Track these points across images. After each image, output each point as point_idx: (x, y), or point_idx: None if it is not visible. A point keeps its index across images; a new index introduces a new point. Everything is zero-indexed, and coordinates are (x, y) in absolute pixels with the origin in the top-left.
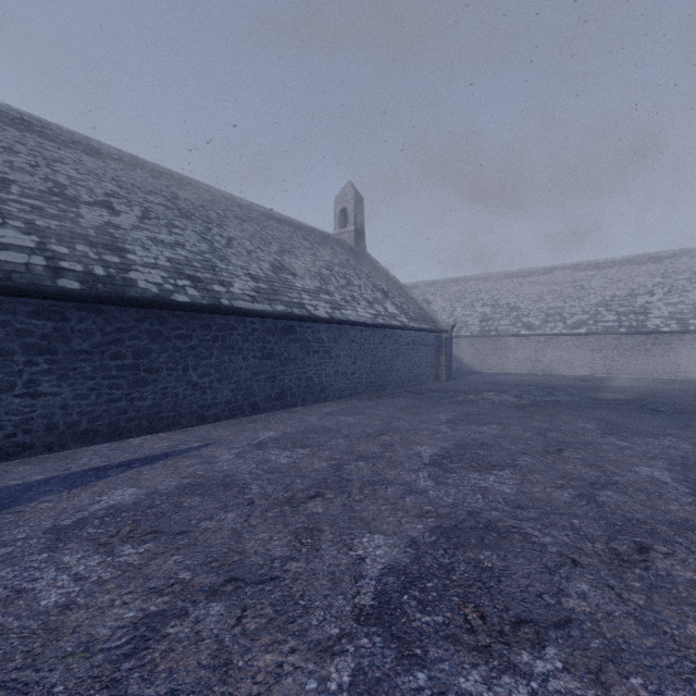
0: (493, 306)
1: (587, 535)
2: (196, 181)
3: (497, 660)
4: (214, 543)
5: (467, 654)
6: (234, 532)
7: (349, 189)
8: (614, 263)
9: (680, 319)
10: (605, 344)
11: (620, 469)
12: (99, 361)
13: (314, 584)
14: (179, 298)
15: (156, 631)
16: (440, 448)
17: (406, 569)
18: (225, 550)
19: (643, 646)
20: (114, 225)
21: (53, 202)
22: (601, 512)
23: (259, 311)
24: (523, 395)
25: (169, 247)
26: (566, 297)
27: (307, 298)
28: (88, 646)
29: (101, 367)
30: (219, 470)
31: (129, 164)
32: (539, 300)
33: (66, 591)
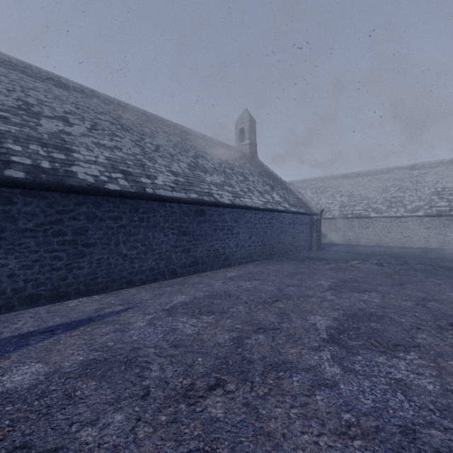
0: (349, 196)
1: None
2: (136, 107)
3: None
4: None
5: None
6: None
7: (245, 114)
8: (443, 163)
9: None
10: (438, 223)
11: None
12: (42, 238)
13: None
14: (111, 187)
15: None
16: (333, 319)
17: None
18: None
19: None
20: (66, 132)
21: (19, 115)
22: None
23: (176, 198)
24: (383, 263)
25: (108, 149)
26: (405, 189)
27: (214, 189)
28: None
29: (44, 242)
30: (128, 341)
31: (88, 95)
32: (384, 192)
33: None
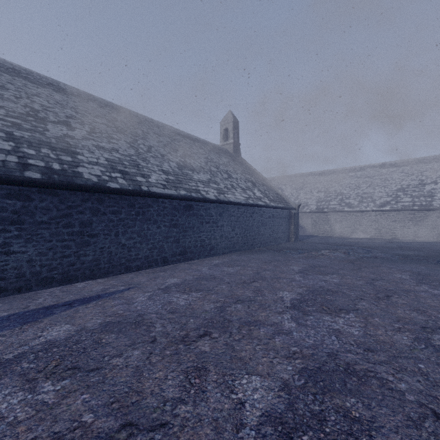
0: (325, 192)
1: (437, 382)
2: (129, 110)
3: None
4: (119, 381)
5: None
6: (136, 370)
7: (230, 116)
8: (409, 163)
9: None
10: (403, 217)
11: None
12: (55, 229)
13: (199, 433)
14: (112, 185)
15: None
16: (297, 293)
17: (281, 417)
18: (126, 390)
19: None
20: (70, 136)
21: (28, 121)
22: None
23: (168, 194)
24: (350, 252)
25: (107, 151)
26: (375, 186)
27: (201, 186)
28: None
29: (56, 233)
30: (134, 310)
31: (85, 99)
32: (357, 188)
33: None
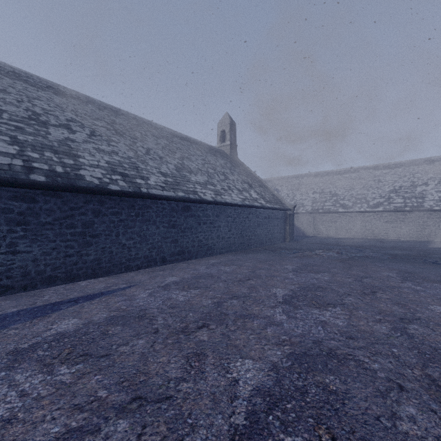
0: (320, 193)
1: (406, 362)
2: (127, 112)
3: None
4: (127, 365)
5: None
6: (142, 355)
7: (226, 118)
8: (401, 165)
9: None
10: (395, 218)
11: (420, 307)
12: (58, 230)
13: (199, 403)
14: (113, 187)
15: None
16: (290, 290)
17: (270, 391)
18: (134, 371)
19: None
20: (71, 140)
21: (31, 124)
22: (413, 343)
23: (166, 196)
24: (342, 252)
25: (107, 154)
26: (368, 187)
27: (198, 188)
28: None
29: (60, 233)
30: (136, 305)
31: (84, 101)
32: (351, 189)
33: (12, 406)
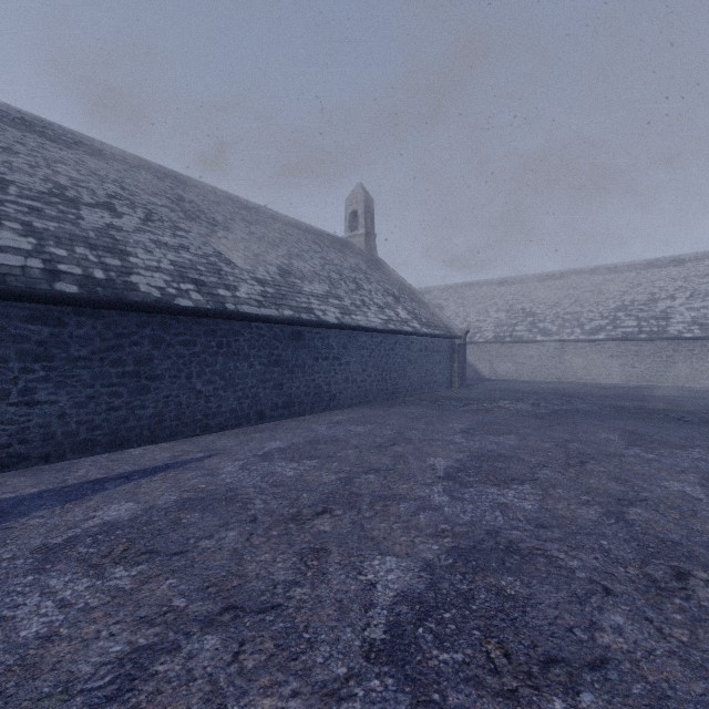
0: (507, 311)
1: (618, 558)
2: (202, 182)
3: (526, 708)
4: (213, 565)
5: (491, 700)
6: (234, 552)
7: (359, 191)
8: (634, 267)
9: (703, 324)
10: (624, 350)
11: (648, 483)
12: (98, 368)
13: (320, 614)
14: (183, 302)
15: (143, 668)
16: (455, 460)
17: (420, 596)
18: (224, 574)
19: (691, 693)
20: (116, 227)
21: (53, 204)
22: (632, 532)
23: (265, 316)
24: (540, 403)
25: (172, 250)
26: (583, 302)
27: (315, 303)
28: (67, 686)
29: (101, 374)
30: (221, 483)
31: (133, 166)
32: (556, 305)
33: (49, 619)
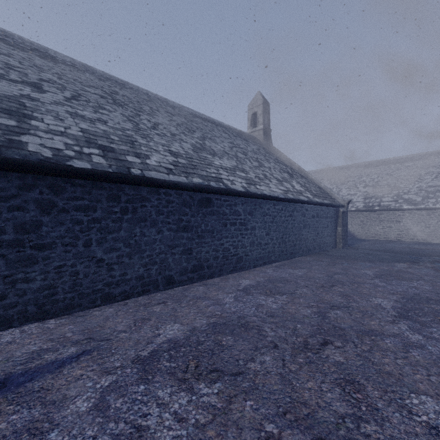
0: (374, 186)
1: None
2: (137, 86)
3: None
4: None
5: None
6: None
7: (259, 97)
8: None
9: None
10: None
11: None
12: None
13: None
14: (78, 164)
15: None
16: None
17: None
18: None
19: None
20: (31, 98)
21: None
22: None
23: (173, 182)
24: None
25: (88, 121)
26: None
27: (224, 174)
28: None
29: None
30: None
31: (80, 70)
32: (418, 180)
33: None
